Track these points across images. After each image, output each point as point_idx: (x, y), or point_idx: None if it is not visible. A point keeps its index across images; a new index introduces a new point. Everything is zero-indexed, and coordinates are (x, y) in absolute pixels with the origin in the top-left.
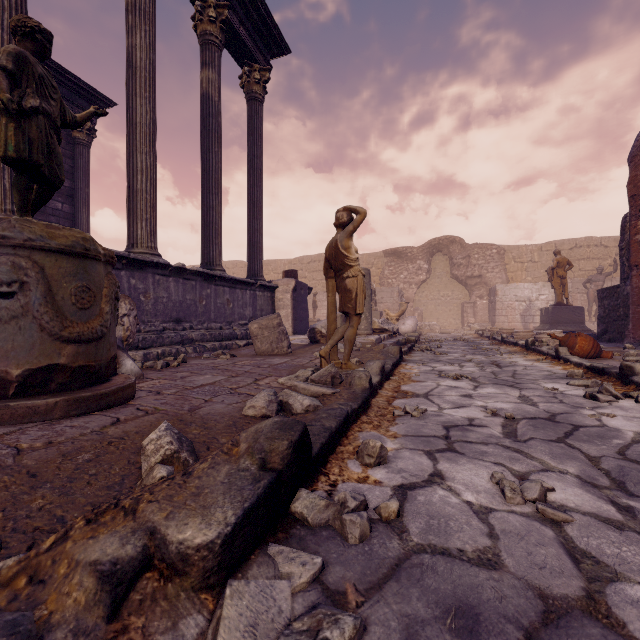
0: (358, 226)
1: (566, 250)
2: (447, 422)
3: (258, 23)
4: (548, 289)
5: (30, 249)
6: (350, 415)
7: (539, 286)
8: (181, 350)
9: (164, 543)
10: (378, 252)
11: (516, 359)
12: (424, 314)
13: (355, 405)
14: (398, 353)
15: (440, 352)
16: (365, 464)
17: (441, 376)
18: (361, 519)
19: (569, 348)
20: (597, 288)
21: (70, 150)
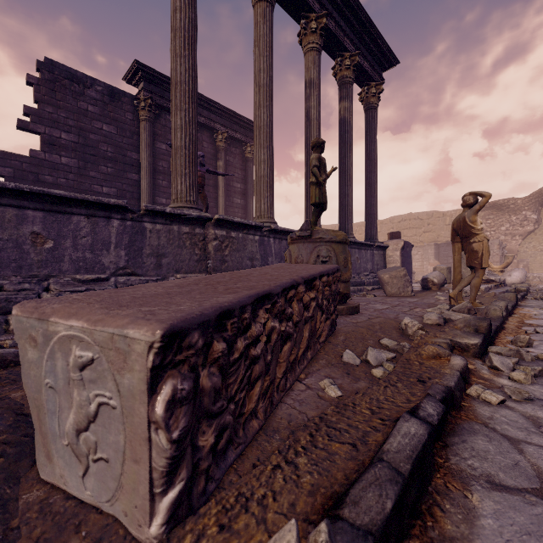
0: (483, 206)
1: None
2: None
3: (375, 53)
4: None
5: (330, 242)
6: (496, 327)
7: None
8: None
9: (458, 342)
10: None
11: None
12: (531, 265)
13: (497, 324)
14: (514, 299)
15: None
16: (518, 346)
17: None
18: (530, 354)
19: None
20: None
21: (244, 166)
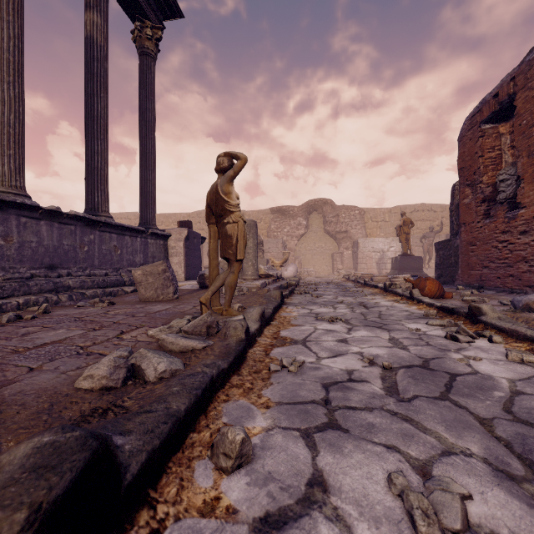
0: (239, 171)
1: (408, 213)
2: (326, 378)
3: None
4: (396, 243)
5: None
6: (216, 379)
7: (389, 240)
8: (52, 298)
9: None
10: (266, 209)
11: (378, 300)
12: (303, 262)
13: (225, 364)
14: (279, 297)
15: (316, 294)
16: (220, 468)
17: (318, 319)
18: None
19: (420, 290)
20: (429, 242)
21: None
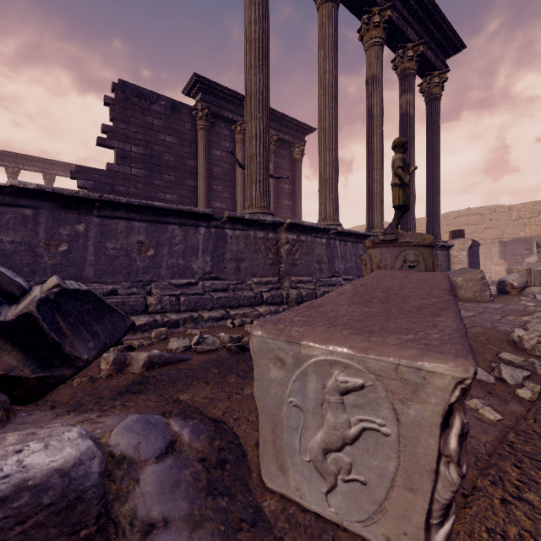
0: None
1: None
2: None
3: (440, 39)
4: None
5: (418, 246)
6: None
7: None
8: None
9: None
10: None
11: None
12: None
13: None
14: None
15: None
16: None
17: None
18: None
19: None
20: None
21: (292, 167)
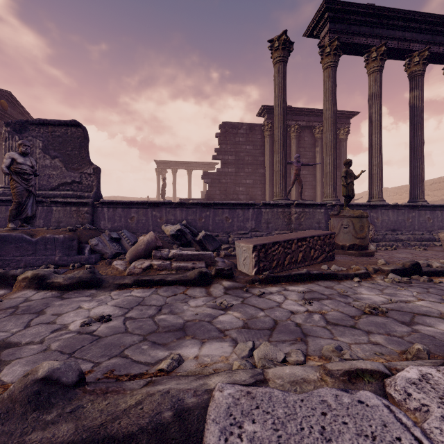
0: None
1: None
2: None
3: None
4: None
5: (350, 217)
6: None
7: None
8: (394, 244)
9: (381, 268)
10: None
11: None
12: None
13: None
14: None
15: None
16: None
17: None
18: (424, 278)
19: None
20: None
21: (338, 145)
